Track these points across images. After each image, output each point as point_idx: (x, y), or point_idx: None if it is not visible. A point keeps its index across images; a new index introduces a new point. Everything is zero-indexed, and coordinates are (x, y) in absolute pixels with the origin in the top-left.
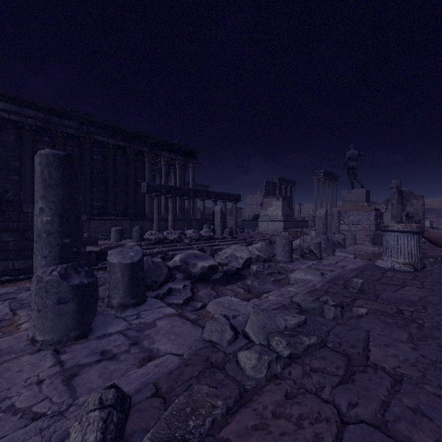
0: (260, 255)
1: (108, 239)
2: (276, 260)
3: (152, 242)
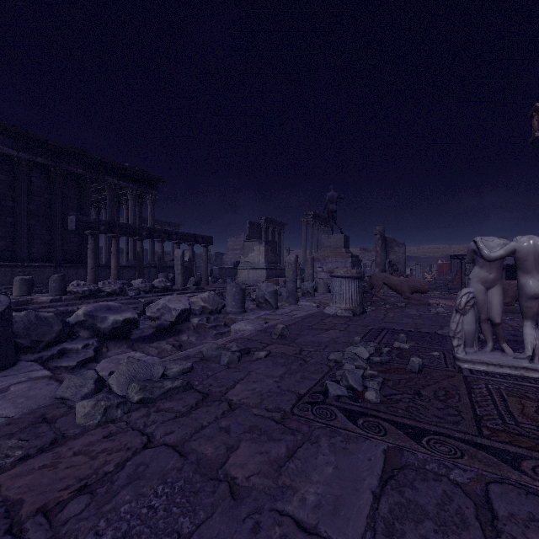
0: (205, 307)
1: (11, 294)
2: (226, 311)
3: (78, 295)
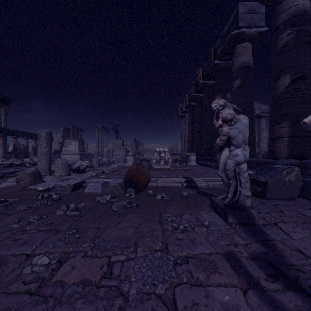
0: (88, 165)
1: None
2: (94, 167)
3: (4, 165)
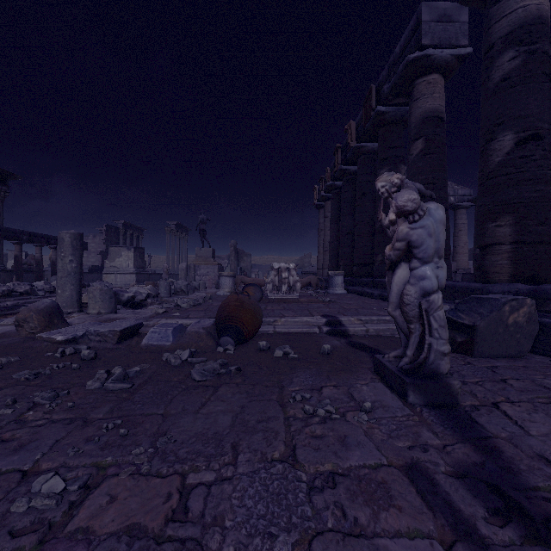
0: (151, 293)
1: None
2: (161, 296)
3: None
